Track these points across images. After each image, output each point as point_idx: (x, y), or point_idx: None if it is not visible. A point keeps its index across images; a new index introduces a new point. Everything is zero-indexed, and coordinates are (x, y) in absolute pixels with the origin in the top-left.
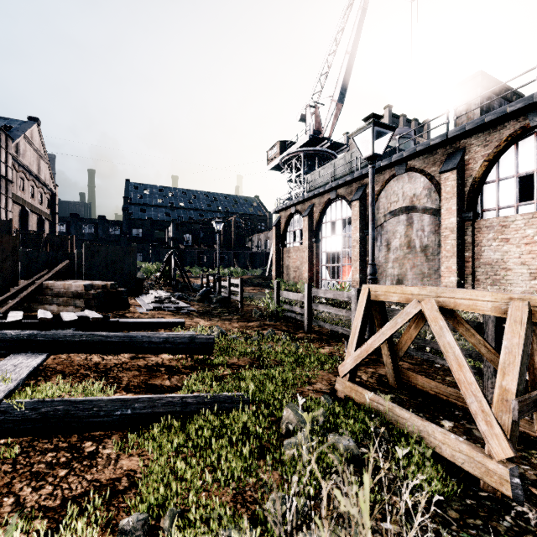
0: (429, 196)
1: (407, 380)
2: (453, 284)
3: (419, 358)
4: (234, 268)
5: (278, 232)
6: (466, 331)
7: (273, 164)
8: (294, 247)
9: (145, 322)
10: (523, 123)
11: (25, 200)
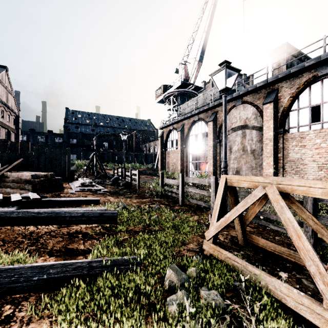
0: (256, 119)
1: (251, 241)
2: (271, 173)
3: (256, 223)
4: (134, 164)
5: (162, 141)
6: (298, 208)
7: (159, 99)
8: (172, 150)
9: (72, 200)
10: (314, 74)
11: None
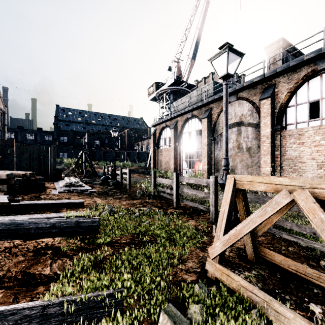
0: (251, 115)
1: (264, 255)
2: (268, 172)
3: None
4: (126, 162)
5: (155, 138)
6: None
7: (152, 97)
8: (165, 148)
9: (51, 203)
10: (313, 68)
11: None
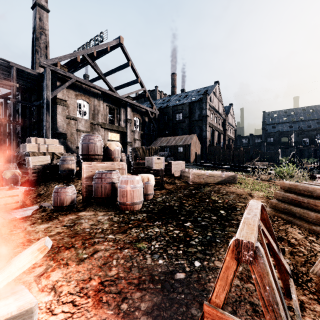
0: None
1: None
2: None
3: None
4: None
5: None
6: None
7: None
8: None
9: None
10: None
11: (229, 135)
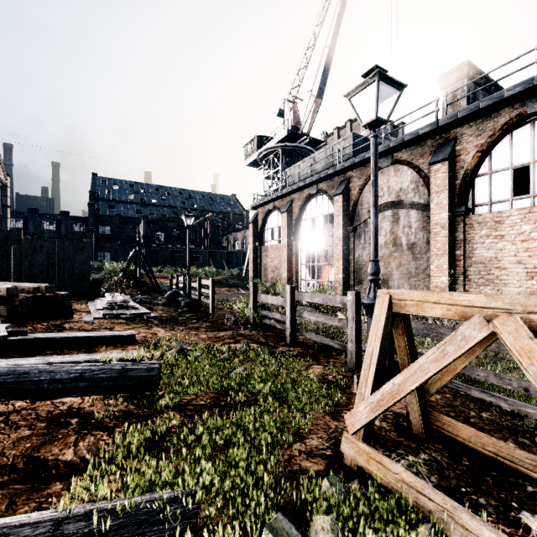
0: (416, 190)
1: (440, 427)
2: (444, 284)
3: None
4: (209, 268)
5: (256, 229)
6: None
7: (251, 160)
8: (273, 245)
9: (80, 337)
10: (519, 110)
11: None
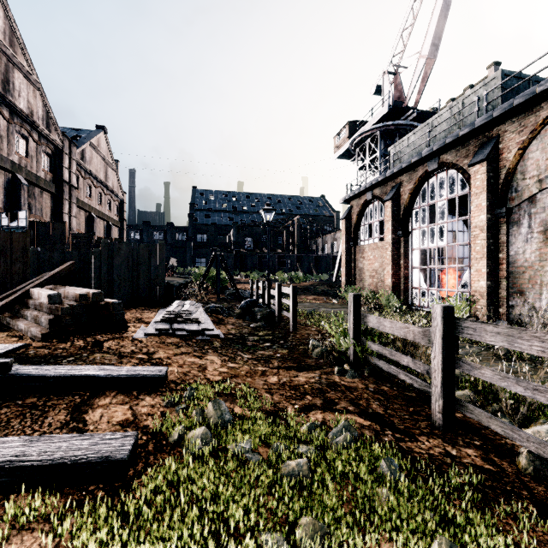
0: None
1: None
2: None
3: None
4: (295, 273)
5: (349, 226)
6: None
7: (342, 151)
8: (371, 244)
9: (80, 376)
10: None
11: (92, 206)
